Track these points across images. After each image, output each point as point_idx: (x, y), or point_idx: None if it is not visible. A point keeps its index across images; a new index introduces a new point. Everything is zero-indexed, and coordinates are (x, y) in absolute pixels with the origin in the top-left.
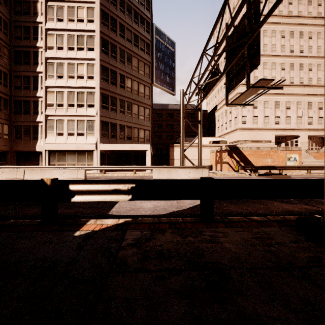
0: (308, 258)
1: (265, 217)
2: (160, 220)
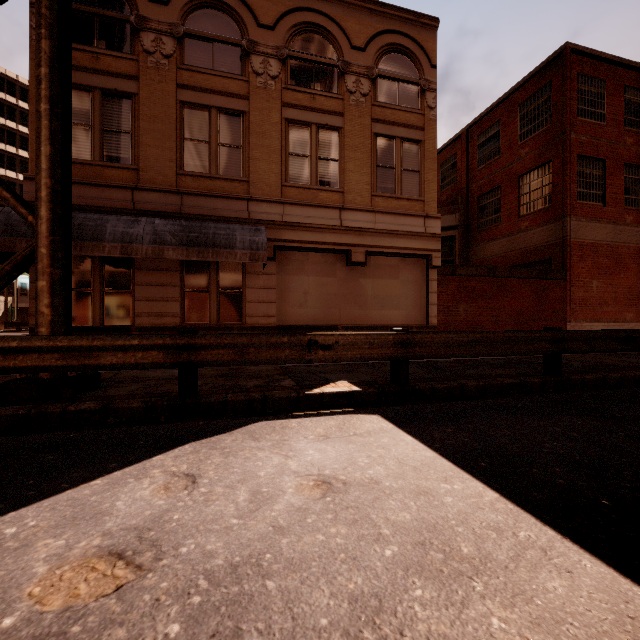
0: (145, 381)
1: (67, 406)
2: (262, 393)
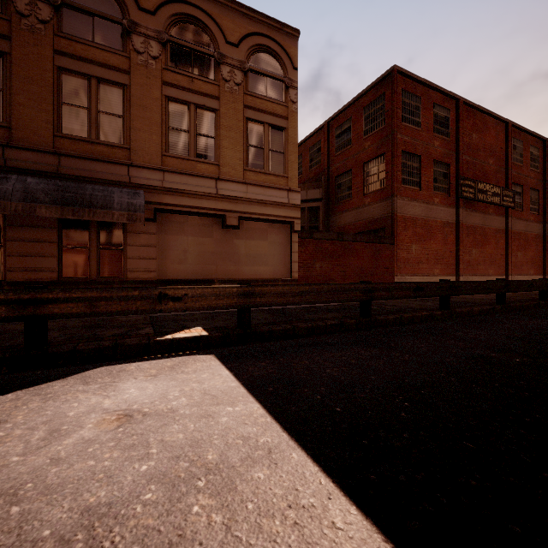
0: None
1: None
2: (114, 341)
